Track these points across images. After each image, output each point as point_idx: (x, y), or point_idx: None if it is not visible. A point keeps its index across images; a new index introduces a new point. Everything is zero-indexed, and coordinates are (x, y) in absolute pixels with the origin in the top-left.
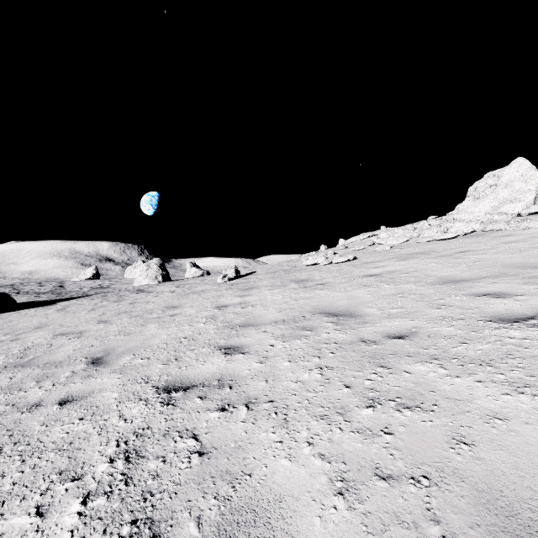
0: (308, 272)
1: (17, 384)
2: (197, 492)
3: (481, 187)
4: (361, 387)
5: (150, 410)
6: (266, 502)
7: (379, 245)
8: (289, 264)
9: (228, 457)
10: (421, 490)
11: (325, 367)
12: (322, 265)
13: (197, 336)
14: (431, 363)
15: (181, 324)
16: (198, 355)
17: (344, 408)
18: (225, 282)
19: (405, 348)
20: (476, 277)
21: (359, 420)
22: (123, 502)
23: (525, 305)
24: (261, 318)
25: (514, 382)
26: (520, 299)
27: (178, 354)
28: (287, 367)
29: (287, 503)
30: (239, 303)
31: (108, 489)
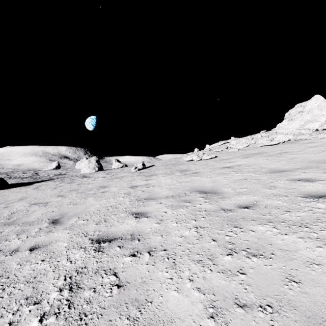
0: (187, 165)
1: (4, 236)
2: (115, 314)
3: (293, 112)
4: (223, 240)
5: (87, 255)
6: (162, 322)
7: (231, 148)
8: (175, 160)
9: (136, 289)
10: (267, 315)
11: (199, 227)
12: (196, 160)
13: (118, 206)
14: (268, 225)
15: (108, 197)
16: (119, 218)
17: (212, 255)
18: (136, 171)
19: (250, 214)
20: (292, 169)
21: (222, 264)
22: (67, 320)
23: (325, 187)
24: (158, 194)
25: (324, 239)
26: (322, 183)
27: (106, 217)
28: (175, 227)
29: (176, 323)
30: (144, 185)
31: (57, 311)
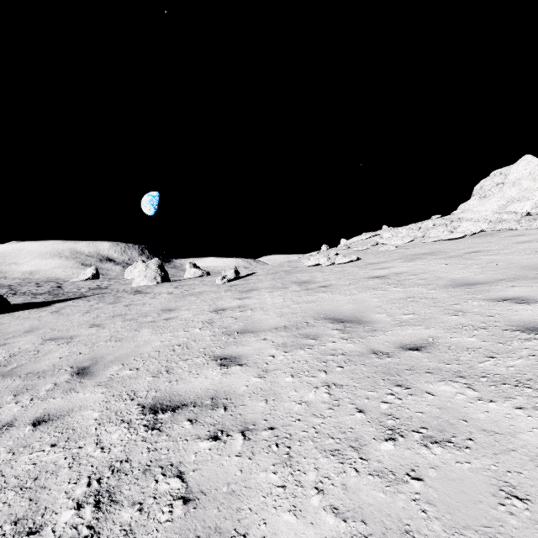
0: (309, 273)
1: None
2: None
3: (487, 185)
4: (376, 411)
5: (131, 436)
6: None
7: (383, 245)
8: (290, 264)
9: (218, 507)
10: None
11: (333, 385)
12: (324, 265)
13: (192, 344)
14: (457, 382)
15: (176, 329)
16: (192, 366)
17: (358, 441)
18: (224, 284)
19: (423, 362)
20: (492, 280)
21: (378, 458)
22: None
23: None
24: (261, 323)
25: None
26: None
27: (170, 364)
28: (290, 384)
29: None
30: (237, 307)
31: None
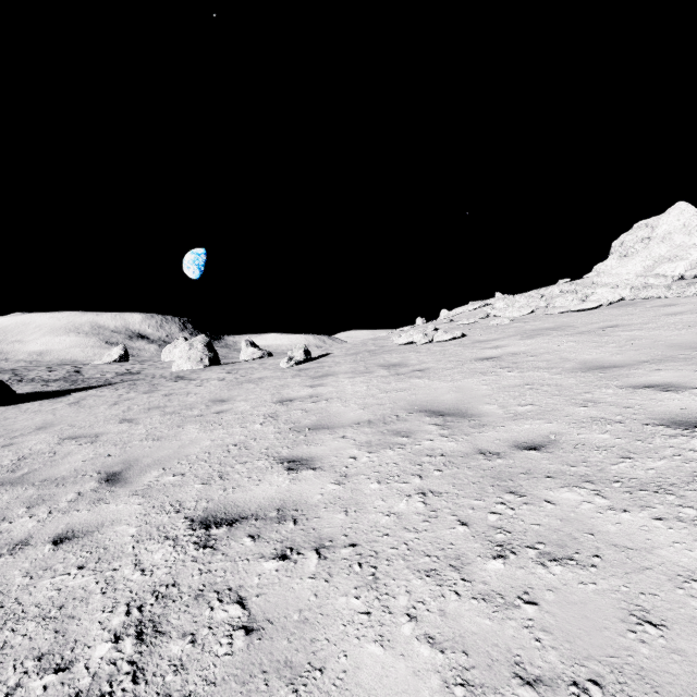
0: (401, 354)
1: (0, 511)
2: None
3: (629, 240)
4: (483, 524)
5: (178, 555)
6: None
7: (495, 317)
8: (376, 343)
9: (288, 638)
10: None
11: (430, 492)
12: (419, 344)
13: (252, 443)
14: (583, 488)
15: (230, 424)
16: (252, 470)
17: (460, 559)
18: (291, 367)
19: (543, 464)
20: (632, 362)
21: (484, 579)
22: None
23: None
24: (339, 417)
25: None
26: None
27: (224, 469)
28: (376, 491)
29: None
30: (309, 396)
31: (106, 689)
